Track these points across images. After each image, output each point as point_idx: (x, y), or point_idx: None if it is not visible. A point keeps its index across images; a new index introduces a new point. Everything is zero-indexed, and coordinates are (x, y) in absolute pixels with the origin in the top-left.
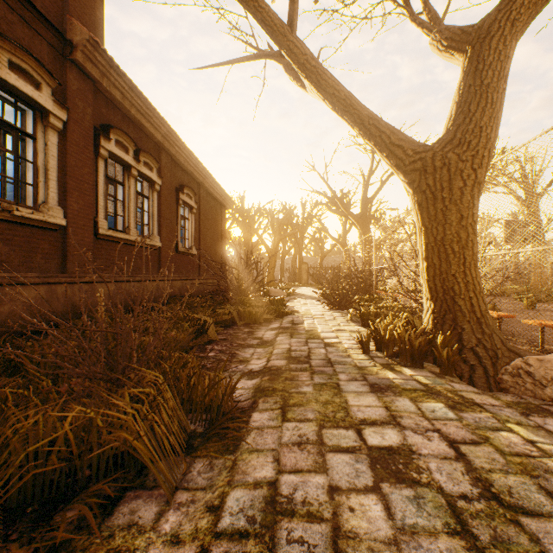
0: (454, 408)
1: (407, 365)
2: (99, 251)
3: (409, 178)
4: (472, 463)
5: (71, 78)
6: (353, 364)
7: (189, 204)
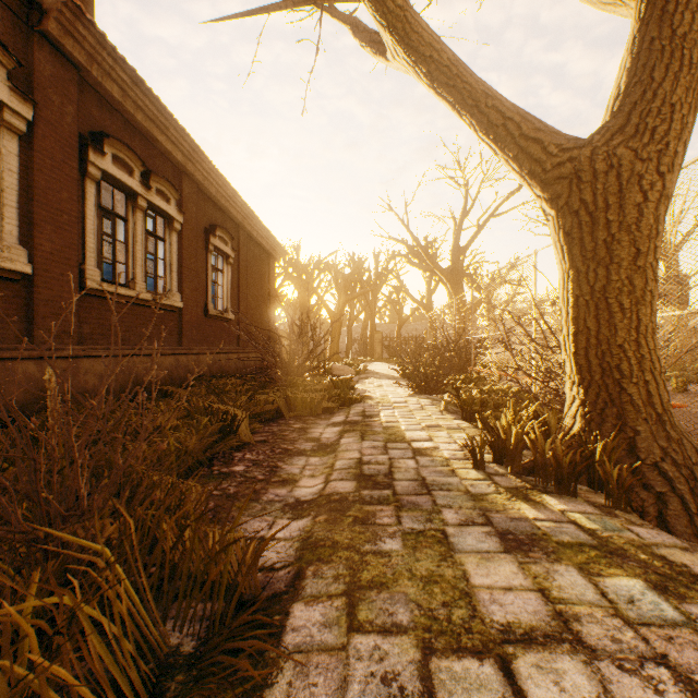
0: (665, 590)
1: (548, 489)
2: (88, 312)
3: (550, 191)
4: None
5: (40, 58)
6: (463, 488)
7: (224, 251)
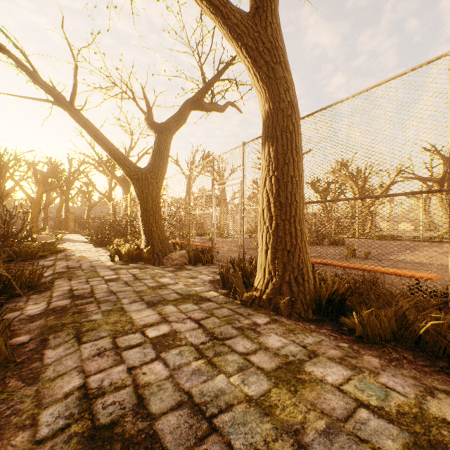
0: (141, 269)
1: (132, 263)
2: None
3: (133, 181)
4: (137, 276)
5: None
6: (106, 265)
7: None
